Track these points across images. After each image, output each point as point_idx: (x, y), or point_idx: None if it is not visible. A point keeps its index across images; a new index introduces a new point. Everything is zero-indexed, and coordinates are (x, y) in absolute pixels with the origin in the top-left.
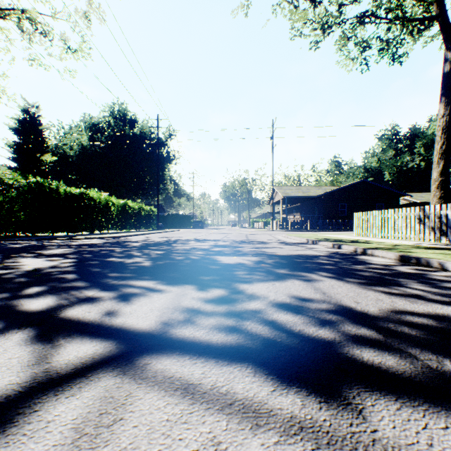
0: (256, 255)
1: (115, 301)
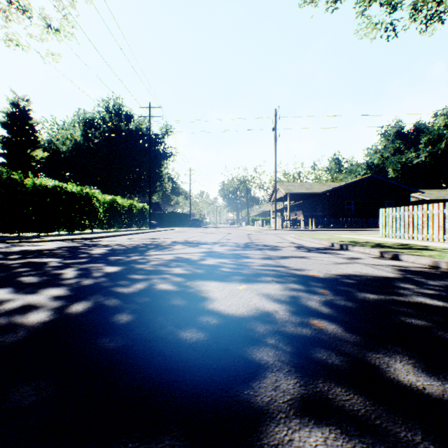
0: (279, 278)
1: None
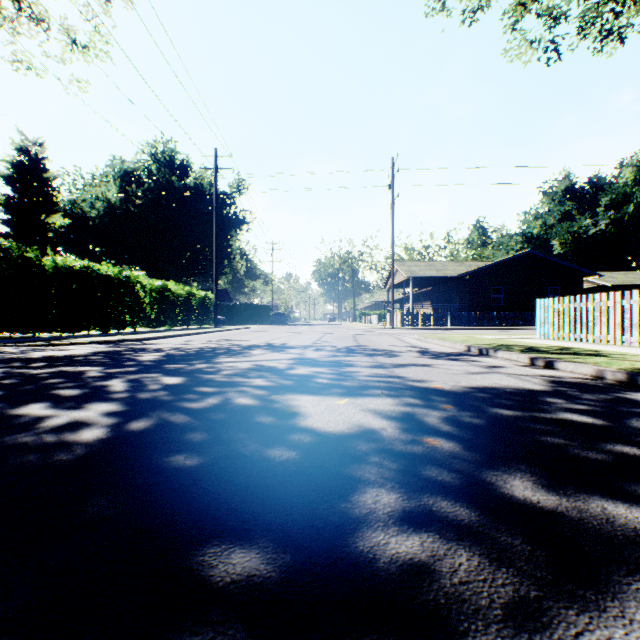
0: (391, 391)
1: None
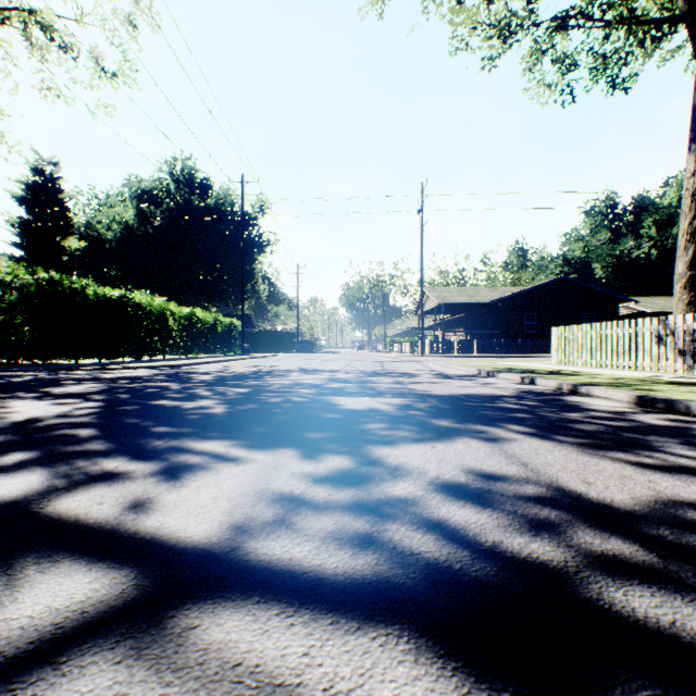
0: (400, 395)
1: (152, 480)
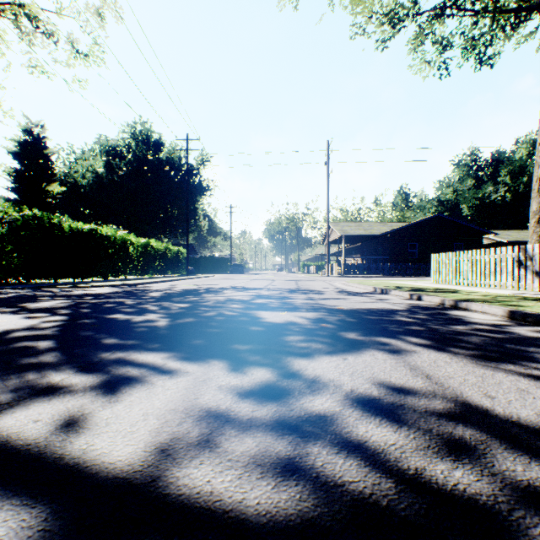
0: (312, 310)
1: (90, 394)
